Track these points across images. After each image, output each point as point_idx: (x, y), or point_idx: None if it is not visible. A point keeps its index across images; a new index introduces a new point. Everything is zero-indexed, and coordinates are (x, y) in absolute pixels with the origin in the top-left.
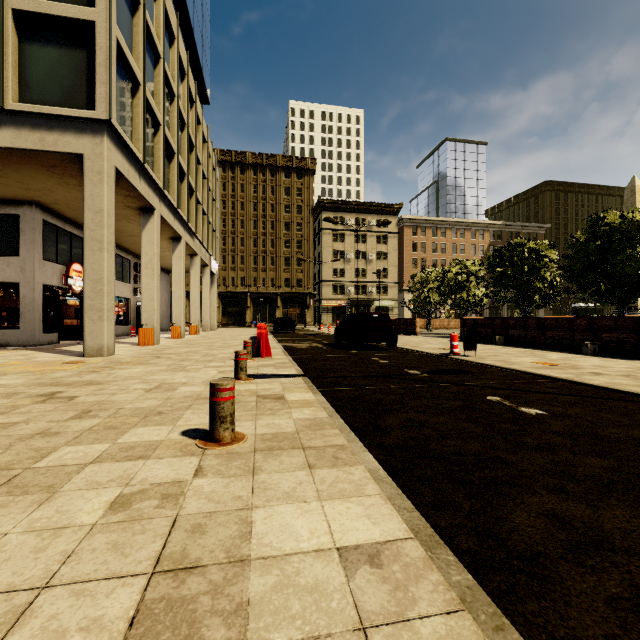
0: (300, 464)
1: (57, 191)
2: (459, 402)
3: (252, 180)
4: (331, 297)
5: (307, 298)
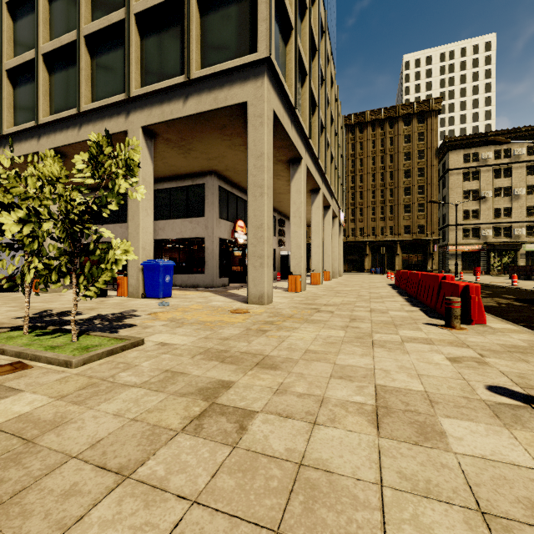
0: None
1: (227, 156)
2: None
3: (370, 136)
4: (460, 242)
5: (430, 244)
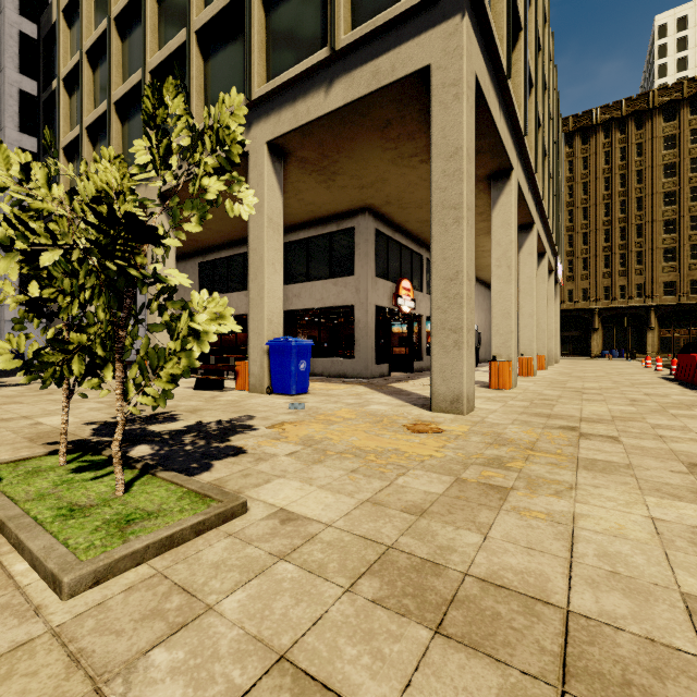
0: None
1: (389, 179)
2: None
3: (601, 147)
4: None
5: None
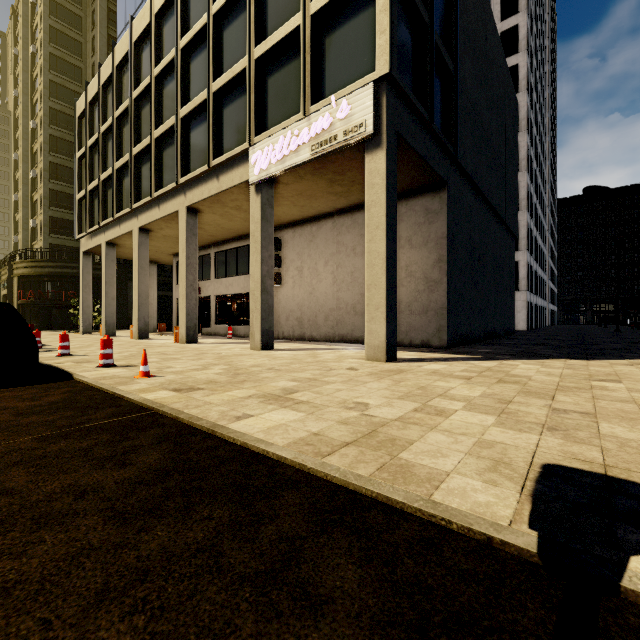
0: None
1: None
2: None
3: None
4: None
5: None
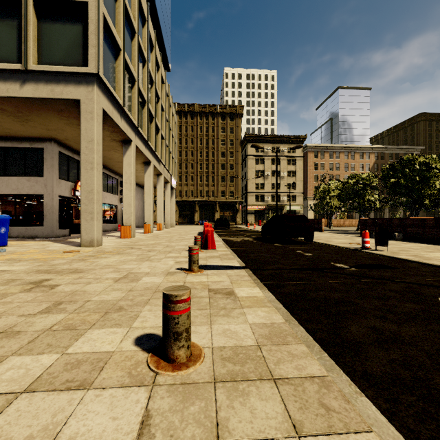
0: (280, 420)
1: (66, 130)
2: (414, 304)
3: (199, 123)
4: (254, 204)
5: (237, 204)
